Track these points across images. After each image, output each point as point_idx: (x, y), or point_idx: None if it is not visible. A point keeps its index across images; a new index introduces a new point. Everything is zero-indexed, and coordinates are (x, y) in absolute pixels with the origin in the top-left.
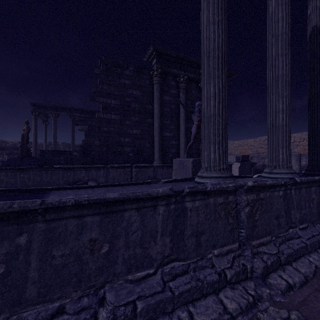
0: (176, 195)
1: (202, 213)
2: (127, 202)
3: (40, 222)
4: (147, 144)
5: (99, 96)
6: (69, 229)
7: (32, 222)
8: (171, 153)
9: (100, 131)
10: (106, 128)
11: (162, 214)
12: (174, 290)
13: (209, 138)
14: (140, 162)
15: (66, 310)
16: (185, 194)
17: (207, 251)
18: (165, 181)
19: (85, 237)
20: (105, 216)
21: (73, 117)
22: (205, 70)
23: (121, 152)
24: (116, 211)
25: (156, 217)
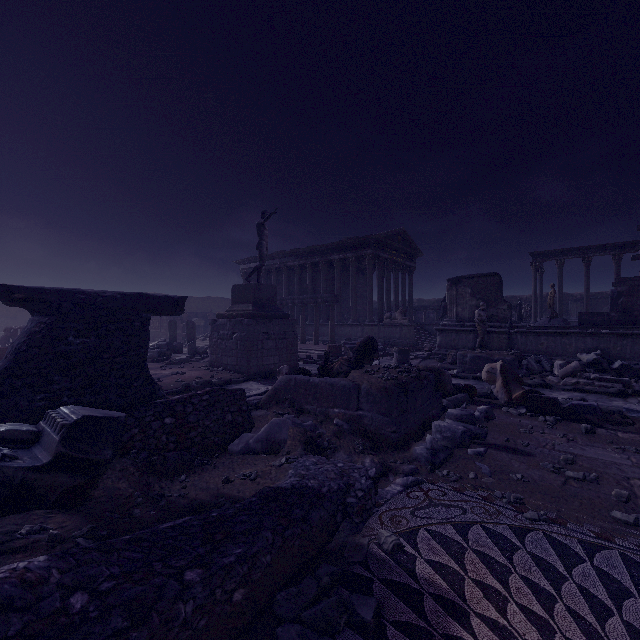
0: None
1: None
2: None
3: (629, 338)
4: None
5: None
6: (639, 342)
7: (627, 338)
8: None
9: None
10: None
11: None
12: None
13: None
14: None
15: (639, 365)
16: None
17: None
18: None
19: None
20: None
21: (587, 259)
22: None
23: None
24: None
25: None
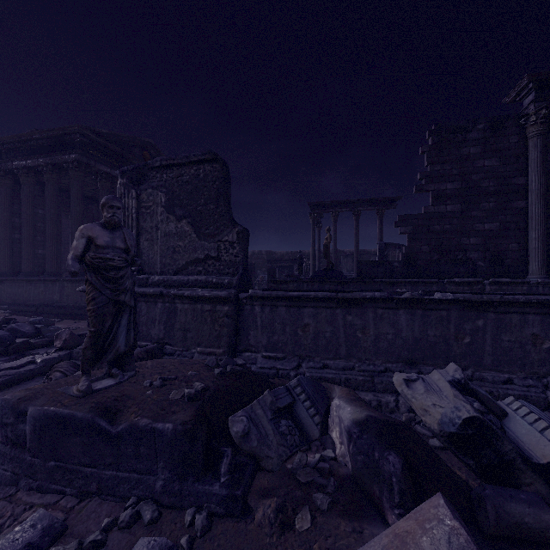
0: None
1: None
2: None
3: (491, 313)
4: (513, 245)
5: (428, 183)
6: (512, 322)
7: (485, 312)
8: None
9: (429, 232)
10: (438, 227)
11: None
12: None
13: None
14: (498, 275)
15: (514, 382)
16: None
17: None
18: None
19: (526, 331)
20: (545, 317)
21: (357, 213)
22: None
23: (463, 261)
24: None
25: None
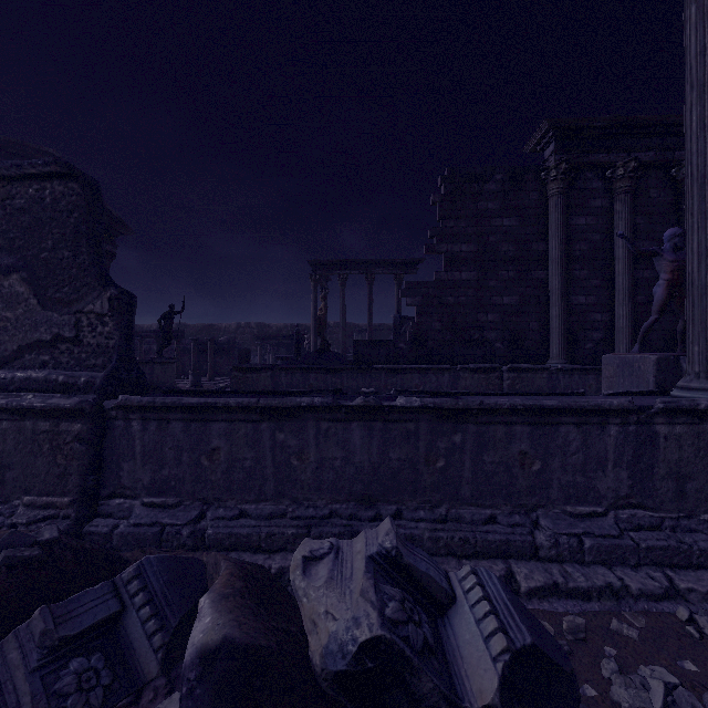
0: (639, 411)
1: (689, 446)
2: (564, 414)
3: (471, 424)
4: (534, 323)
5: (440, 242)
6: (497, 436)
7: (464, 423)
8: (590, 341)
9: (441, 305)
10: (451, 299)
11: (615, 437)
12: (638, 541)
13: (703, 323)
14: (518, 360)
15: (498, 520)
16: (654, 412)
17: (700, 509)
18: (608, 393)
19: (514, 448)
20: (536, 427)
21: (370, 276)
22: (695, 208)
23: (480, 342)
24: (549, 424)
25: (604, 440)
